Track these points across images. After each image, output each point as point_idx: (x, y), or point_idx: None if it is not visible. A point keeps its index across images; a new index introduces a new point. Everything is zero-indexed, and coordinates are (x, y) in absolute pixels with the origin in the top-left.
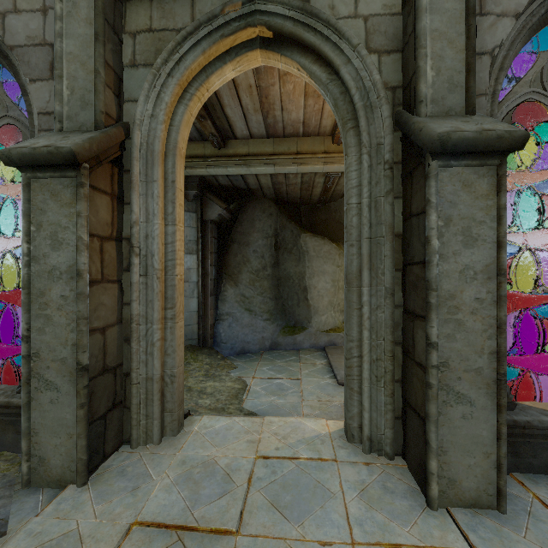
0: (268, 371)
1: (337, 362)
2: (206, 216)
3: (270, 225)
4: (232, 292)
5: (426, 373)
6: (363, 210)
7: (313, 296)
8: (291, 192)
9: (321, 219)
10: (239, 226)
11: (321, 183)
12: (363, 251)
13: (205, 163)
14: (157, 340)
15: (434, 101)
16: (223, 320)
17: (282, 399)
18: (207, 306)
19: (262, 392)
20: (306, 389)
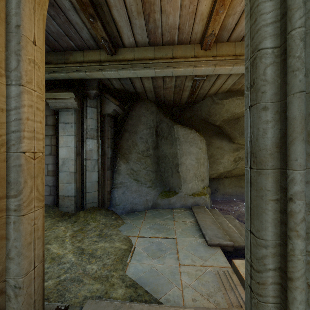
0: (150, 229)
1: (203, 221)
2: (104, 110)
3: (152, 119)
4: (124, 167)
5: None
6: (294, 47)
7: (183, 170)
8: (167, 95)
9: (187, 116)
10: (129, 120)
11: (189, 87)
12: (294, 112)
13: (100, 67)
14: None
15: None
16: (118, 188)
17: (161, 262)
18: (105, 178)
19: (144, 253)
20: (182, 250)
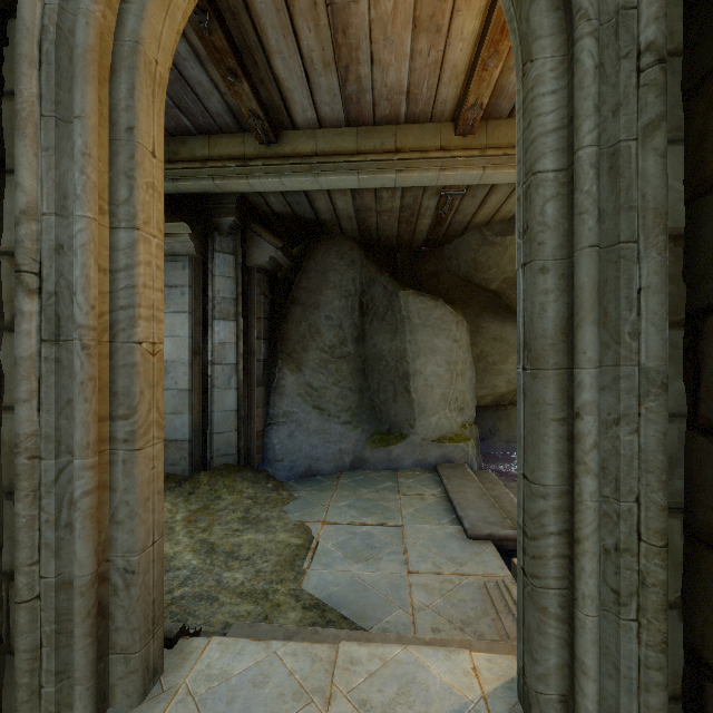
0: (348, 509)
1: (460, 493)
2: (251, 260)
3: (351, 278)
4: (292, 380)
5: None
6: (581, 176)
7: (418, 387)
8: (384, 226)
9: (428, 271)
10: (304, 279)
11: (432, 209)
12: (581, 278)
13: (244, 169)
14: (81, 494)
15: None
16: (279, 424)
17: (372, 569)
18: (253, 403)
19: (337, 553)
20: (414, 547)
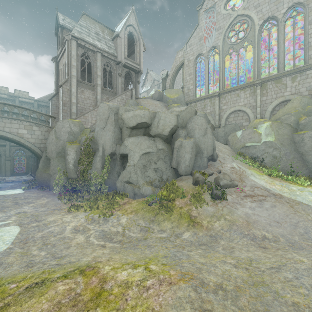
0: None
1: None
2: None
3: None
4: None
5: (6, 170)
6: (3, 161)
7: None
8: None
9: None
10: None
11: None
12: (3, 164)
13: None
14: None
15: (7, 156)
16: None
17: None
18: None
19: None
20: None
